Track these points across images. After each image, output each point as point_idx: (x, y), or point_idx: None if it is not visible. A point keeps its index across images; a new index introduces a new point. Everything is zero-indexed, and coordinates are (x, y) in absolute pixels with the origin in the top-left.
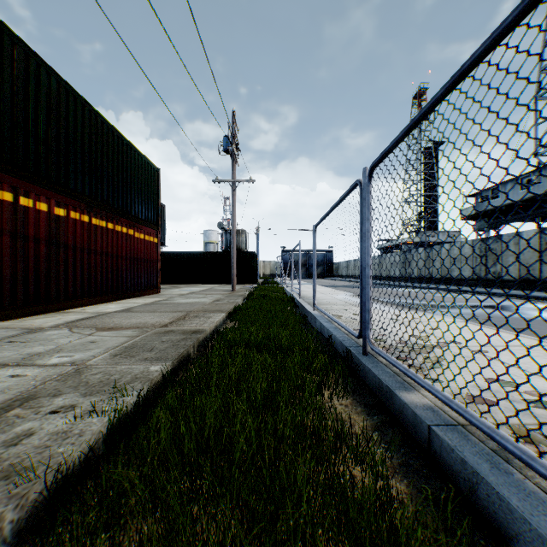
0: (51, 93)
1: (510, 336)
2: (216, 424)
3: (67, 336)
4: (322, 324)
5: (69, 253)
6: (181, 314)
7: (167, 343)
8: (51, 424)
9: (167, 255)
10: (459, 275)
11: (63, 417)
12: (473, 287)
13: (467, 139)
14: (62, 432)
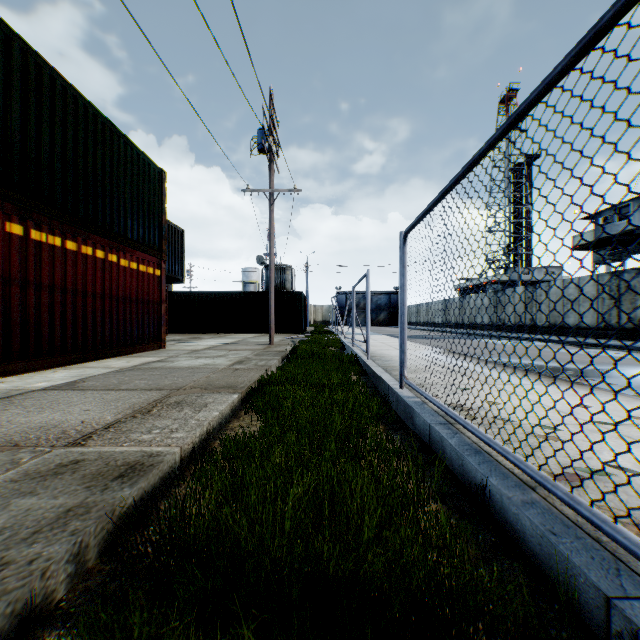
0: None
1: None
2: None
3: None
4: (437, 432)
5: None
6: (156, 395)
7: None
8: None
9: (189, 297)
10: (576, 322)
11: None
12: (599, 339)
13: None
14: None
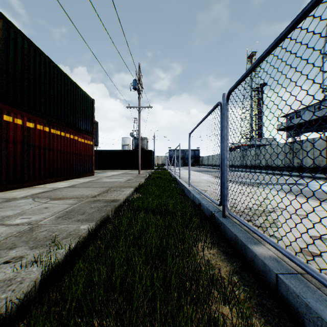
0: (24, 50)
1: (316, 204)
2: (122, 272)
3: (30, 203)
4: (194, 195)
5: (36, 150)
6: (105, 188)
7: (94, 208)
8: (2, 272)
9: (99, 152)
10: (276, 164)
11: (12, 266)
12: (285, 172)
13: (308, 63)
14: (8, 280)
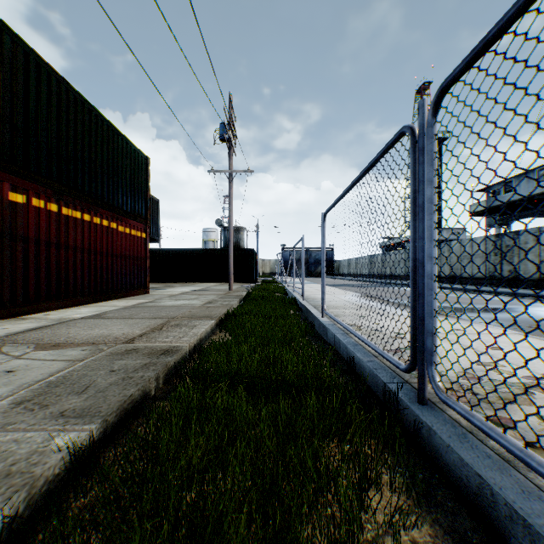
0: (4, 53)
1: None
2: None
3: None
4: (337, 337)
5: (30, 247)
6: (160, 321)
7: (118, 373)
8: None
9: (162, 253)
10: (470, 274)
11: None
12: (486, 287)
13: None
14: None
